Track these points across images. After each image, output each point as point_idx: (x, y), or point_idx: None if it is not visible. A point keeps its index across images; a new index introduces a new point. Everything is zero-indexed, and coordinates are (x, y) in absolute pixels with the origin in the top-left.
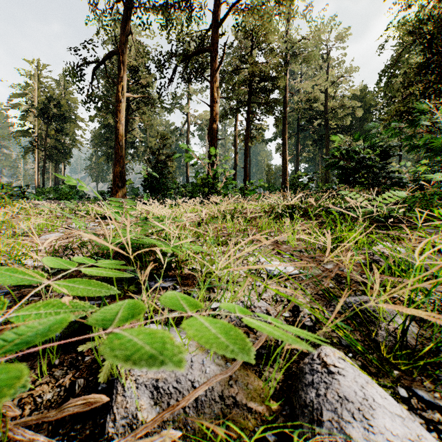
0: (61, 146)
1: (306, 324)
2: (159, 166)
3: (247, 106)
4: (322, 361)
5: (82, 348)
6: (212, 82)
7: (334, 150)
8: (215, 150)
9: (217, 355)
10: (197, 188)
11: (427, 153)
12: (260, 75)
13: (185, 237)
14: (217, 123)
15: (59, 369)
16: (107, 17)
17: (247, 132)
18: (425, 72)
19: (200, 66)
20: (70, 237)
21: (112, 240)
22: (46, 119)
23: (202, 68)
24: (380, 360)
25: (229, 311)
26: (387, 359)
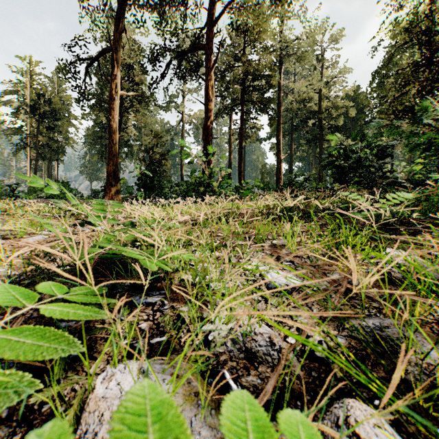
0: (54, 144)
1: (318, 356)
2: (154, 164)
3: (242, 104)
4: (352, 432)
5: (36, 398)
6: (206, 80)
7: (330, 149)
8: (209, 148)
9: (210, 407)
10: (191, 187)
11: (428, 153)
12: (255, 74)
13: (177, 241)
14: (211, 121)
15: (7, 426)
16: (100, 14)
17: (242, 131)
18: (422, 70)
19: (195, 64)
20: (54, 240)
21: (88, 250)
22: (39, 116)
23: (196, 66)
24: (416, 410)
25: (225, 336)
26: (425, 409)
